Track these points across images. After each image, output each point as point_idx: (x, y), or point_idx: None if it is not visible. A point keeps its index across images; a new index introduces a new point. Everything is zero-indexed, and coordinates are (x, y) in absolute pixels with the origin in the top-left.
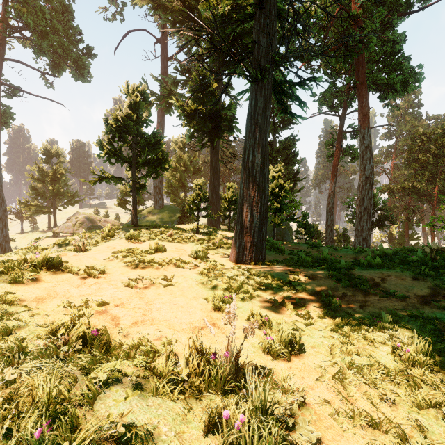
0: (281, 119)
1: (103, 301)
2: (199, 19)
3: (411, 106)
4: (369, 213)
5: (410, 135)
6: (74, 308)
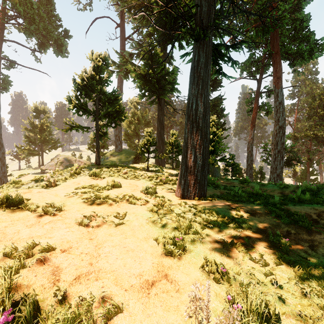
0: (212, 83)
1: (50, 246)
2: None
3: (310, 73)
4: (282, 154)
5: (309, 95)
6: (14, 256)
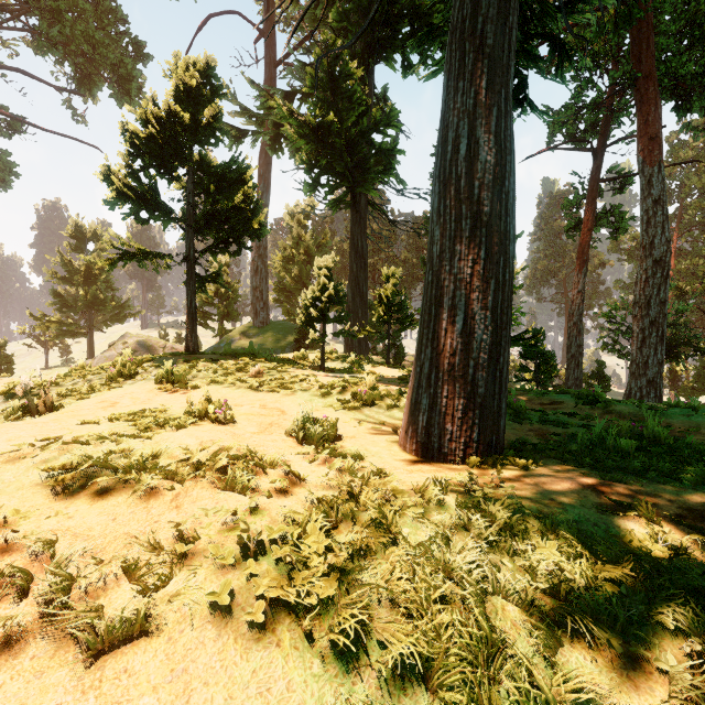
0: None
1: None
2: None
3: None
4: (661, 330)
5: None
6: None
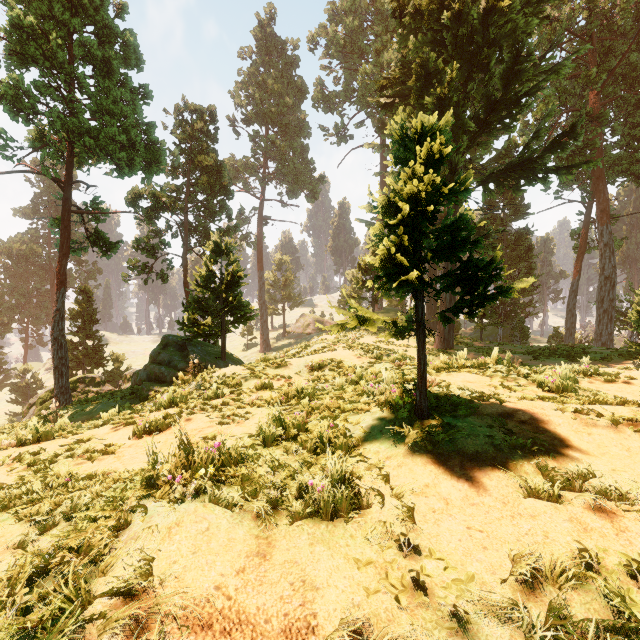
0: (512, 211)
1: None
2: None
3: None
4: (610, 315)
5: None
6: None
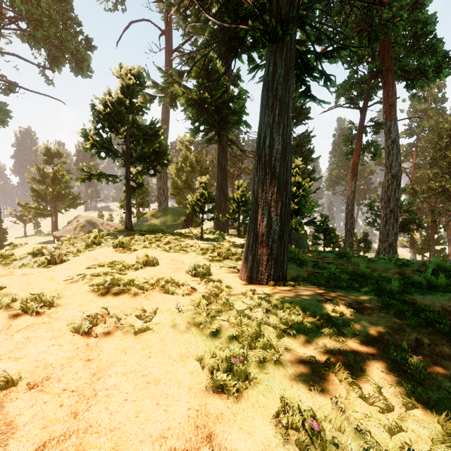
0: (295, 114)
1: (9, 377)
2: (205, 1)
3: (435, 101)
4: (396, 215)
5: (433, 131)
6: None
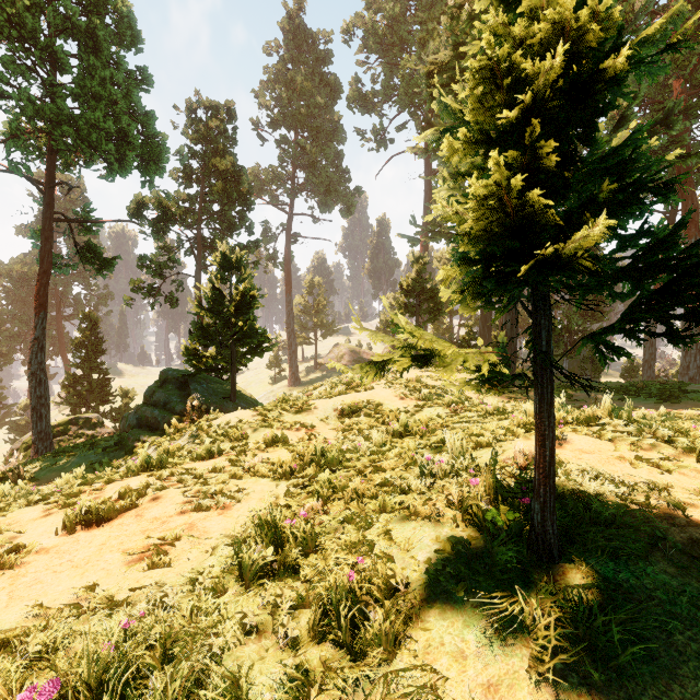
0: None
1: None
2: None
3: None
4: (699, 345)
5: None
6: None
